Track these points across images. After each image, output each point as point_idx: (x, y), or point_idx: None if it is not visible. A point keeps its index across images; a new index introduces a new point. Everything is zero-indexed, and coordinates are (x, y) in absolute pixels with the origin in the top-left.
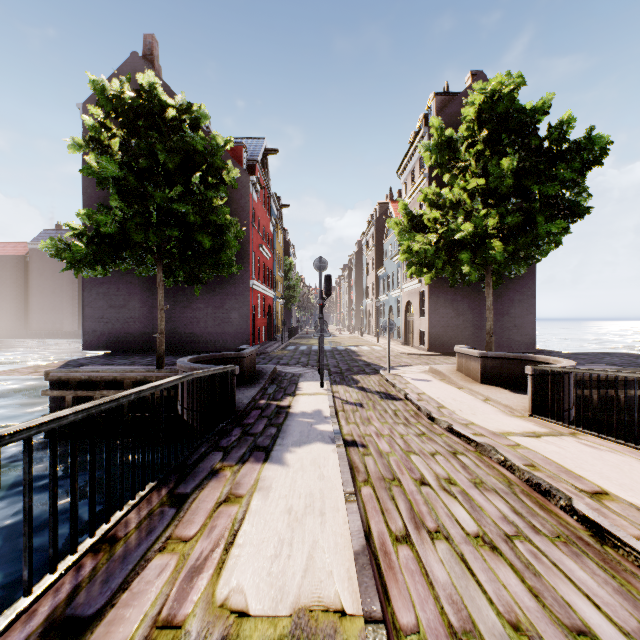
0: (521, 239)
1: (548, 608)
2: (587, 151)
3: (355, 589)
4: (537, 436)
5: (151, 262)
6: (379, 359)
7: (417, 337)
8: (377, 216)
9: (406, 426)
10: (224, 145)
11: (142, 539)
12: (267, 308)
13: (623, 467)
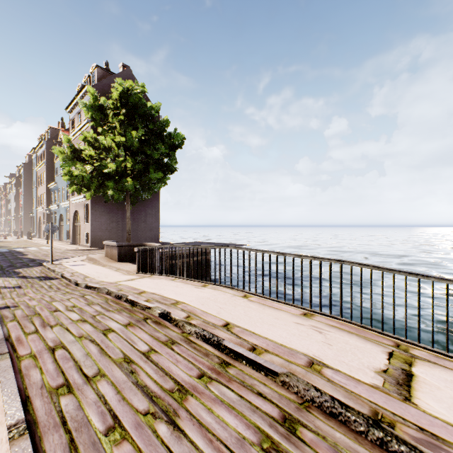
0: (144, 179)
1: (98, 328)
2: (176, 139)
3: None
4: (133, 280)
5: None
6: (46, 256)
7: (83, 238)
8: (49, 138)
9: (57, 291)
10: None
11: None
12: None
13: (159, 283)
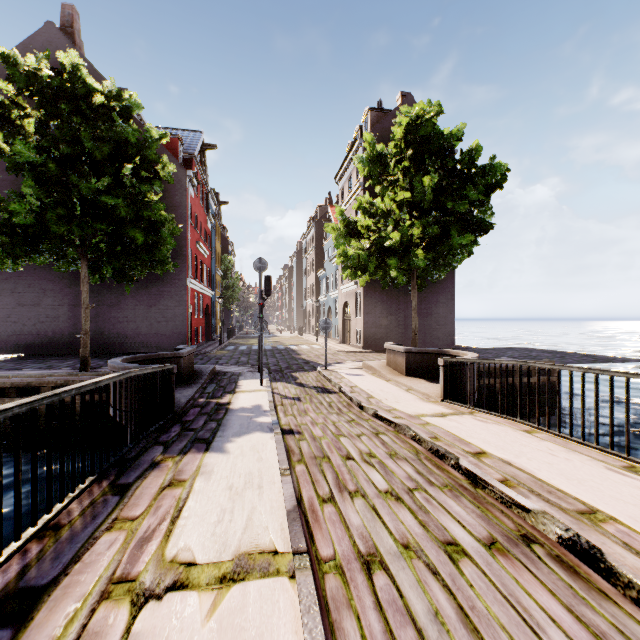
0: (439, 248)
1: (430, 532)
2: (491, 176)
3: (286, 536)
4: (444, 416)
5: (73, 256)
6: (318, 357)
7: (353, 336)
8: (317, 219)
9: (339, 415)
10: (159, 139)
11: (88, 523)
12: (205, 307)
13: (501, 434)
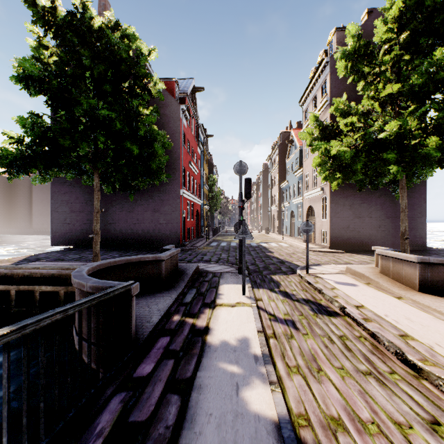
0: None
1: None
2: None
3: None
4: None
5: (92, 172)
6: (290, 256)
7: (319, 236)
8: (280, 142)
9: (383, 385)
10: (148, 55)
11: None
12: (195, 212)
13: None
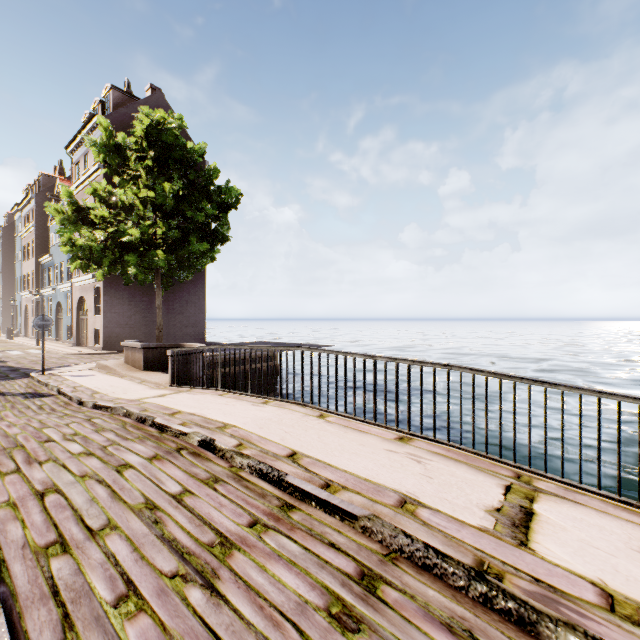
0: (182, 251)
1: (110, 464)
2: (228, 196)
3: None
4: (164, 396)
5: None
6: (35, 363)
7: (92, 336)
8: (40, 189)
9: (50, 414)
10: None
11: None
12: None
13: (201, 399)
